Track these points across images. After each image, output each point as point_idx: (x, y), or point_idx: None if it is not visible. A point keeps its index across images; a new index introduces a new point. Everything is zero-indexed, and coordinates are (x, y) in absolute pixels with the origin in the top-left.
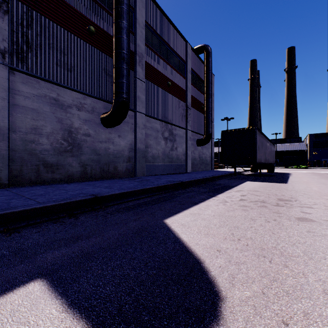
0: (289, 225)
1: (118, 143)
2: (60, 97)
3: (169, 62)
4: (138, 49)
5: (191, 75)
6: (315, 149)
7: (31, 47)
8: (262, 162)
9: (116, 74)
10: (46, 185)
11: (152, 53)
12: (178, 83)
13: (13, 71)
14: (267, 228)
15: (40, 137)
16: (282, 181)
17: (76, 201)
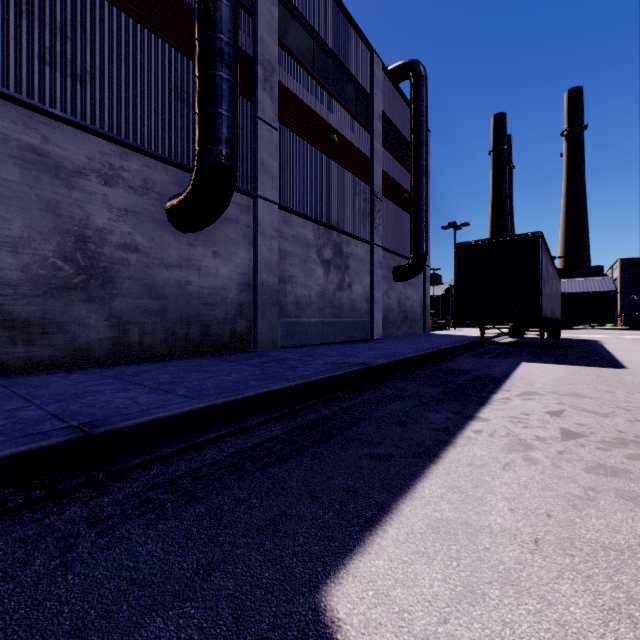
0: None
1: (212, 271)
2: (53, 147)
3: (335, 93)
4: (261, 50)
5: (383, 127)
6: (634, 291)
7: None
8: (548, 317)
9: (201, 94)
10: (4, 377)
11: (296, 65)
12: (353, 140)
13: None
14: None
15: None
16: (608, 362)
17: None
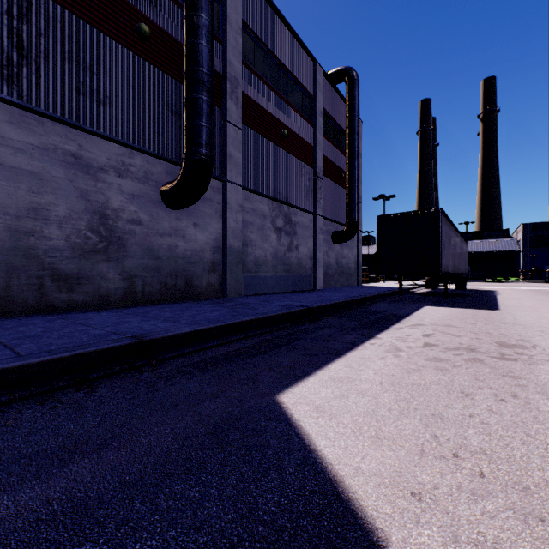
0: None
1: (193, 238)
2: (85, 152)
3: (285, 96)
4: (229, 70)
5: (323, 120)
6: (534, 250)
7: (27, 57)
8: (450, 272)
9: (188, 111)
10: (57, 314)
11: (255, 78)
12: (300, 133)
13: None
14: (509, 420)
15: (45, 225)
16: (489, 306)
17: (97, 350)
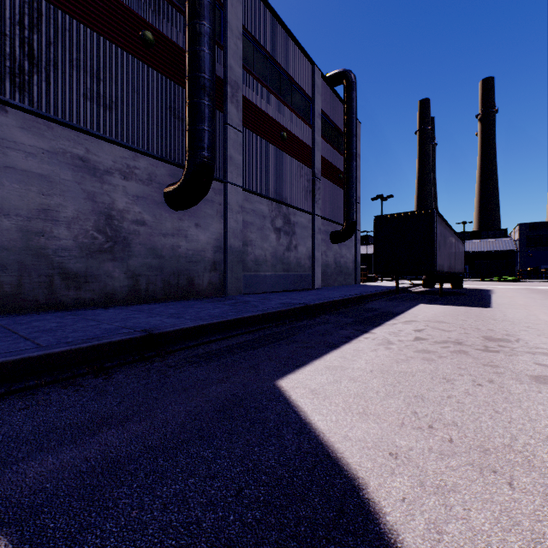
0: (522, 393)
1: (194, 238)
2: (92, 155)
3: (284, 99)
4: (229, 74)
5: (322, 122)
6: (531, 250)
7: (37, 65)
8: (445, 271)
9: (190, 115)
10: (66, 311)
11: (255, 81)
12: (298, 135)
13: (4, 107)
14: (482, 400)
15: (54, 226)
16: (482, 304)
17: (110, 342)
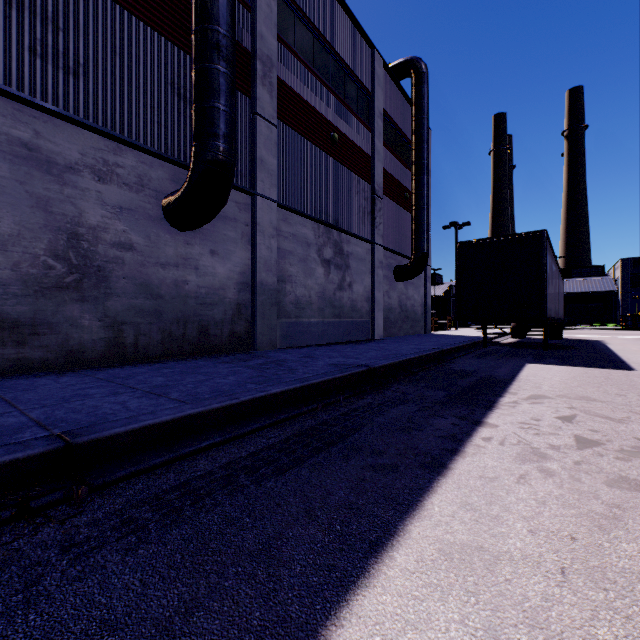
0: None
1: (209, 270)
2: (44, 142)
3: (335, 90)
4: (260, 45)
5: (384, 125)
6: (636, 290)
7: None
8: (552, 317)
9: (197, 87)
10: None
11: (296, 61)
12: (354, 138)
13: None
14: None
15: None
16: (615, 364)
17: None
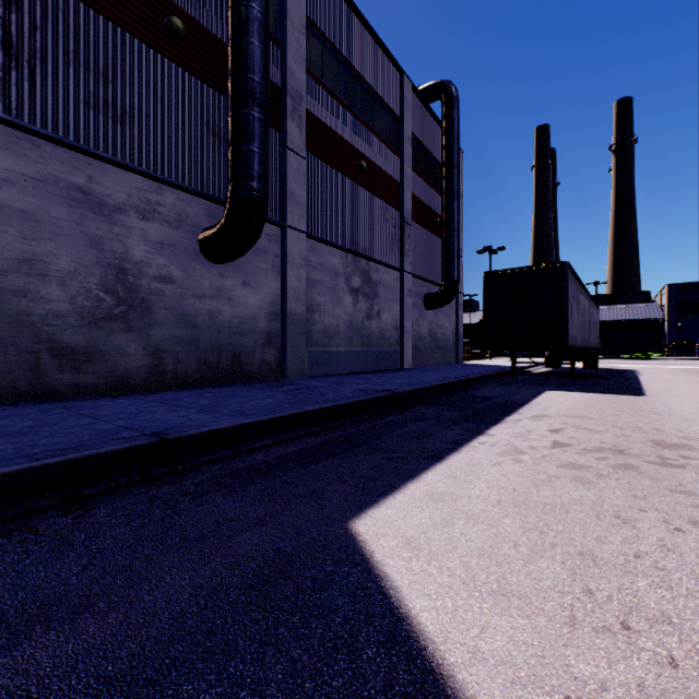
0: None
1: (241, 301)
2: (96, 185)
3: (363, 117)
4: (289, 81)
5: (413, 149)
6: (683, 318)
7: (17, 58)
8: (578, 346)
9: (234, 132)
10: (57, 402)
11: (324, 92)
12: (382, 165)
13: None
14: (695, 563)
15: (42, 283)
16: (631, 390)
17: (98, 454)
